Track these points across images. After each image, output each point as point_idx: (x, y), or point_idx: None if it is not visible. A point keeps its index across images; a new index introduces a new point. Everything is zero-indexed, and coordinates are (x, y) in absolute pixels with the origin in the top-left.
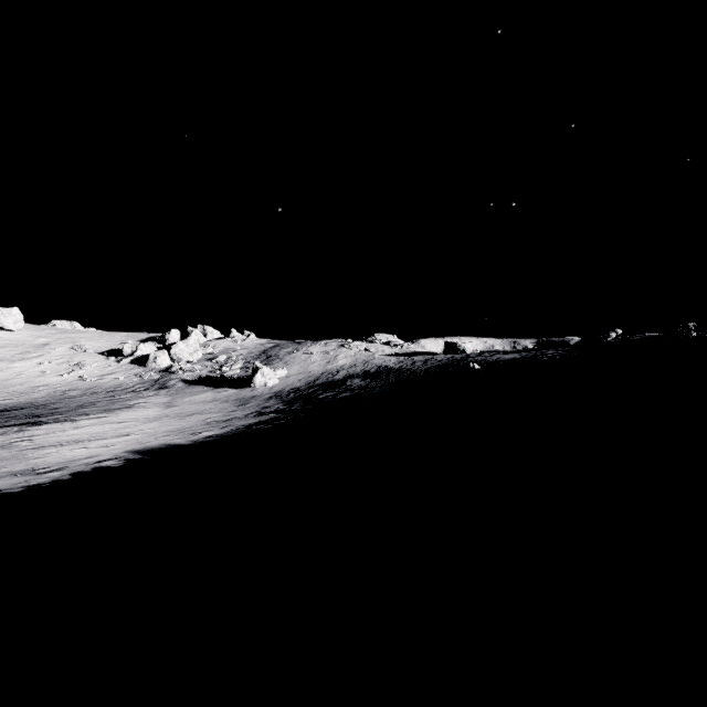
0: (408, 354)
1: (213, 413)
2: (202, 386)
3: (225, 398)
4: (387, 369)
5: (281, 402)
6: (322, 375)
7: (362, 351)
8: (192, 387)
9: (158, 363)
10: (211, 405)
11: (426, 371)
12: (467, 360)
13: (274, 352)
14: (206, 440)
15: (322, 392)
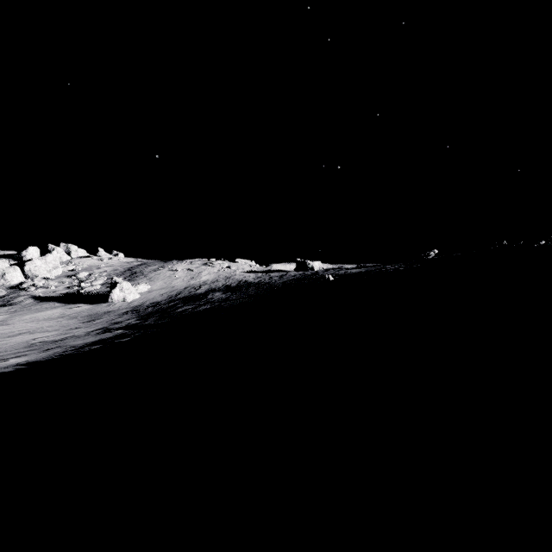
0: (265, 271)
1: (48, 332)
2: (54, 302)
3: (75, 314)
4: (247, 283)
5: (135, 317)
6: (184, 289)
7: (225, 269)
8: (42, 303)
9: (7, 280)
10: (52, 323)
11: (284, 284)
12: (319, 274)
13: (139, 269)
14: (4, 370)
15: (181, 305)
